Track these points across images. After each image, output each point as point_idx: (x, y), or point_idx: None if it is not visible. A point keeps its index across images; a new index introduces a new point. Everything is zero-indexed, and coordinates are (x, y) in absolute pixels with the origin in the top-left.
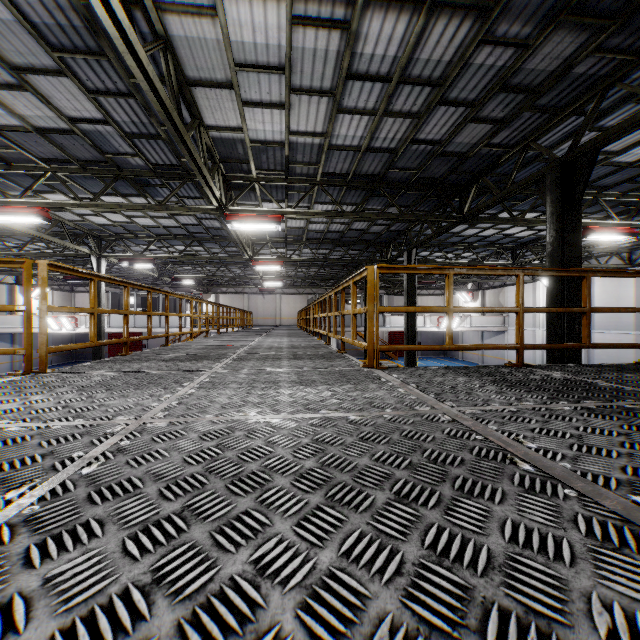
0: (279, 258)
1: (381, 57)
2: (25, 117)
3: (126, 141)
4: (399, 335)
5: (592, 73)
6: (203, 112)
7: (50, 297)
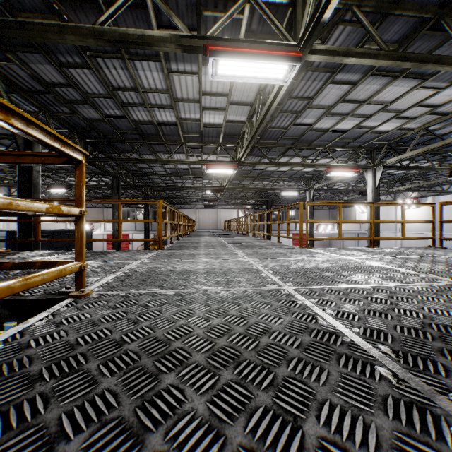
0: None
1: None
2: None
3: None
4: None
5: None
6: None
7: None
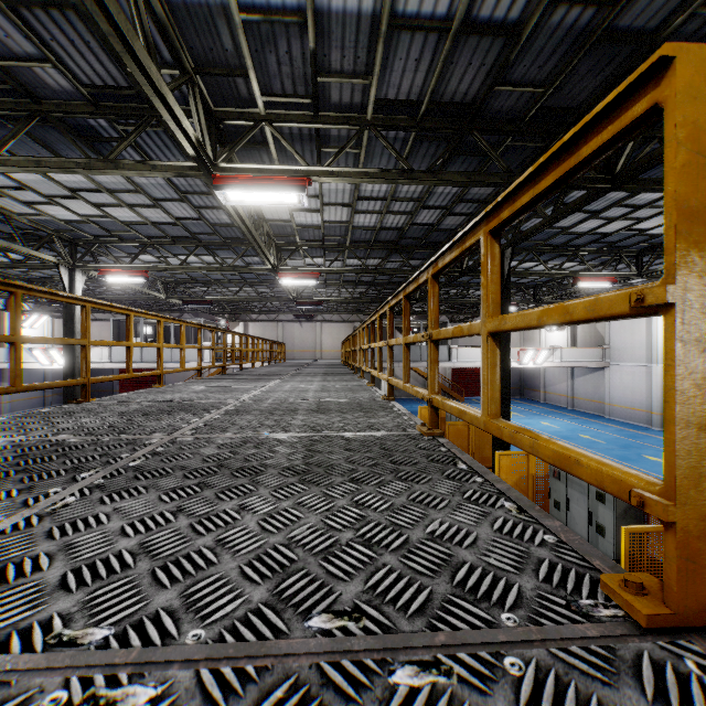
0: (314, 269)
1: None
2: None
3: (8, 16)
4: (465, 371)
5: None
6: None
7: (50, 326)
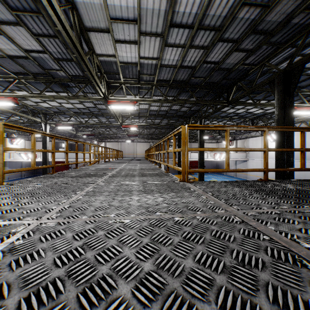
0: (135, 124)
1: (188, 14)
2: (2, 49)
3: (55, 62)
4: (194, 162)
5: (301, 23)
6: (94, 46)
7: (23, 144)
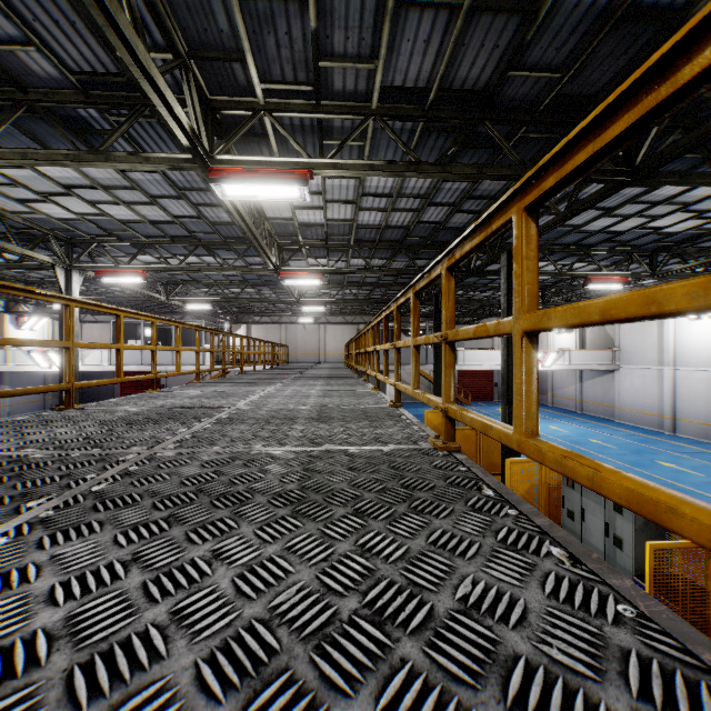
0: (317, 269)
1: None
2: None
3: None
4: (471, 374)
5: None
6: None
7: (50, 328)
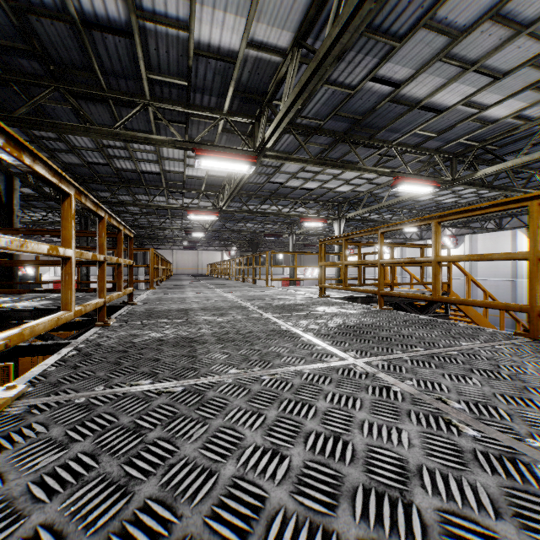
0: None
1: None
2: None
3: None
4: None
5: None
6: None
7: None
